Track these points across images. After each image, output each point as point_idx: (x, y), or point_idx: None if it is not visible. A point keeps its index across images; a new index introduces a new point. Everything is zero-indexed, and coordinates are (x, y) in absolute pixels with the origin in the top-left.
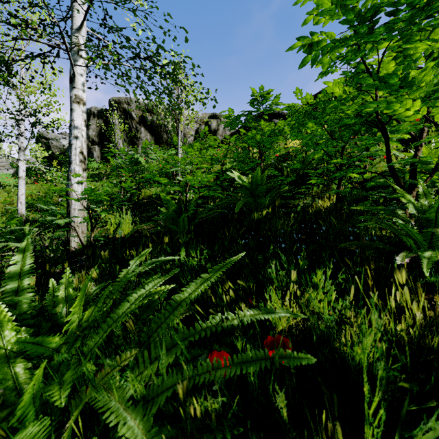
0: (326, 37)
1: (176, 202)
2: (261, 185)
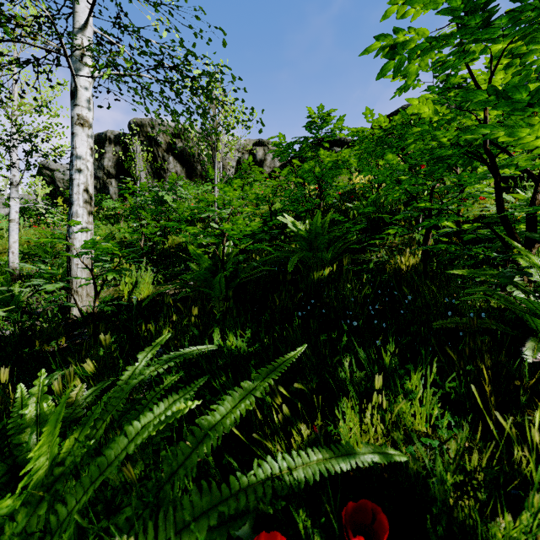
0: (416, 36)
1: (210, 257)
2: (322, 234)
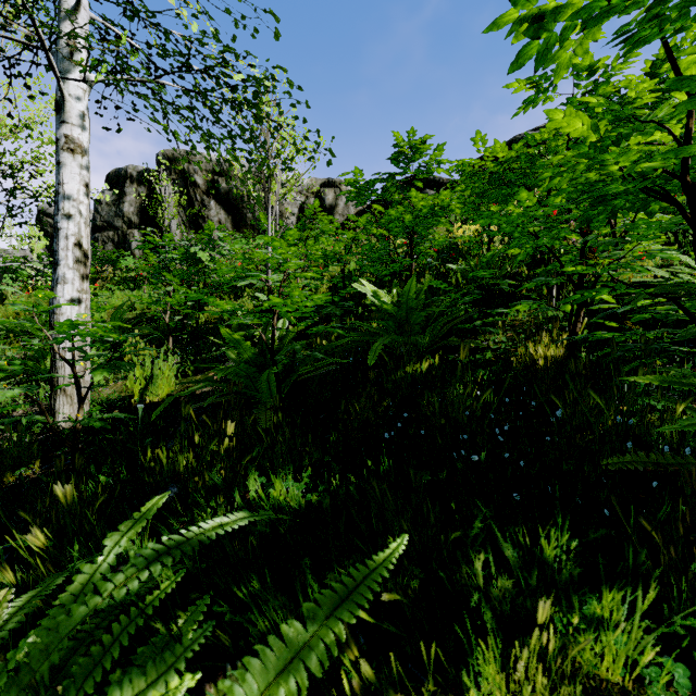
0: None
1: (256, 342)
2: (416, 309)
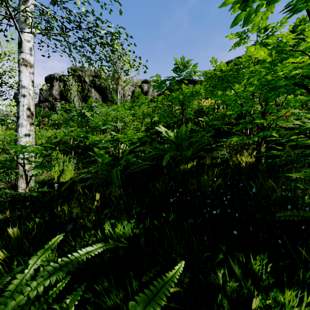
0: None
1: (111, 154)
2: (185, 139)
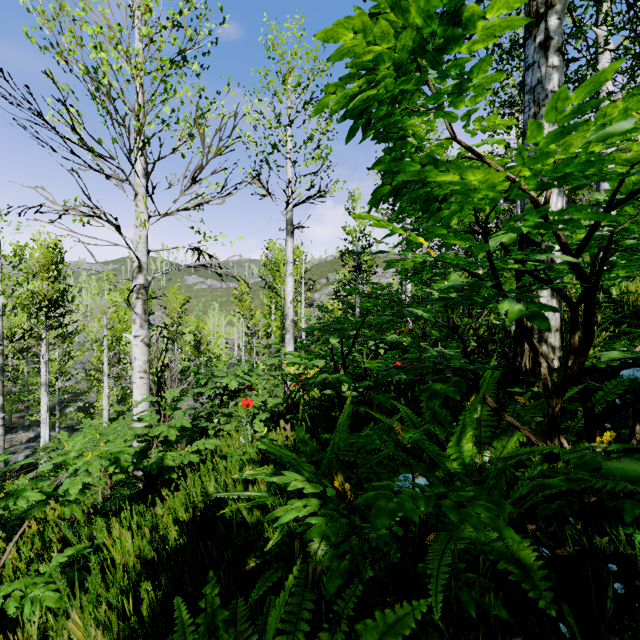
0: None
1: None
2: None
